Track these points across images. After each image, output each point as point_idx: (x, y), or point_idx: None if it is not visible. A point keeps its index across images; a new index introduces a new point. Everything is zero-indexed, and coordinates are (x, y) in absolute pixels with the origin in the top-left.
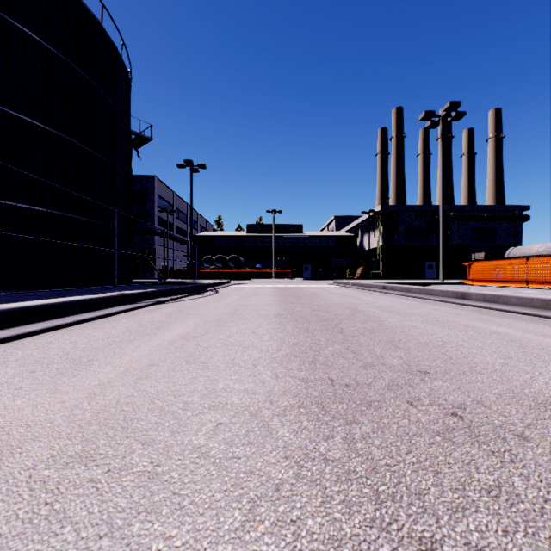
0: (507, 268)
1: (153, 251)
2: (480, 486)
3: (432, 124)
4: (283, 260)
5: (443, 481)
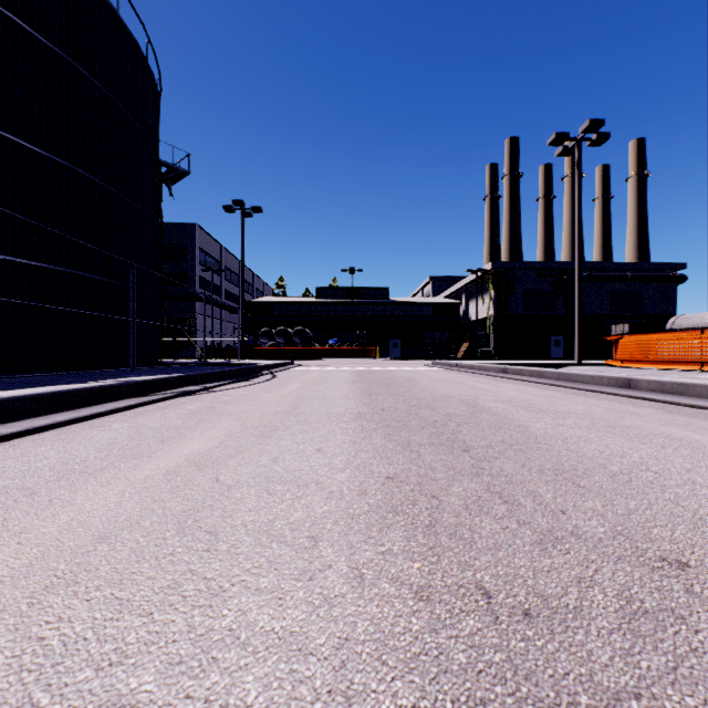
0: (672, 344)
1: (193, 322)
2: None
3: (565, 151)
4: (364, 334)
5: None
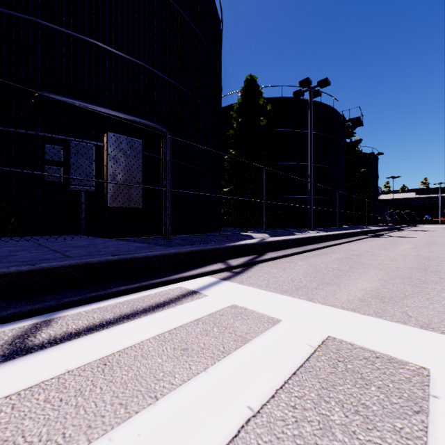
0: None
1: None
2: None
3: None
4: None
5: None
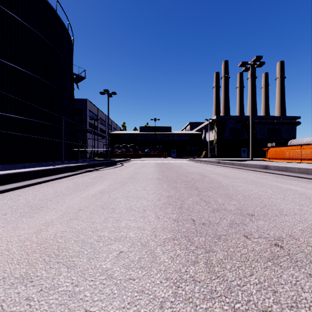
0: (289, 151)
1: (86, 142)
2: (308, 304)
3: (246, 69)
4: (160, 147)
5: (281, 299)
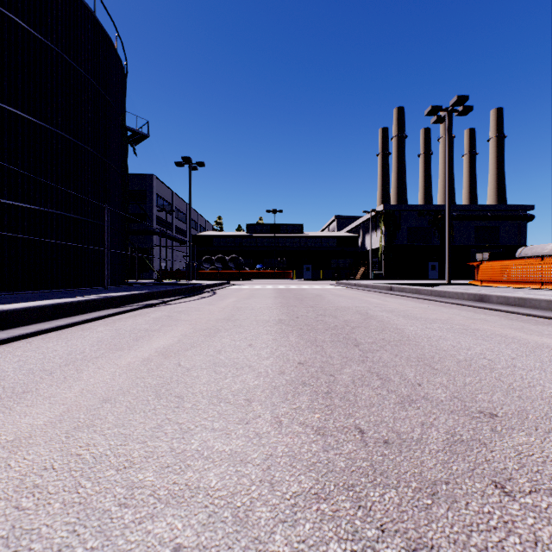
0: (519, 268)
1: (151, 251)
2: None
3: (438, 119)
4: (284, 260)
5: None
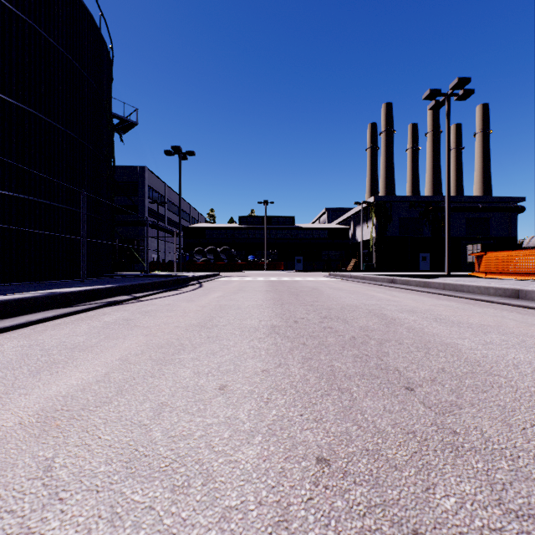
0: (531, 259)
1: (142, 243)
2: None
3: (436, 104)
4: (275, 252)
5: None
